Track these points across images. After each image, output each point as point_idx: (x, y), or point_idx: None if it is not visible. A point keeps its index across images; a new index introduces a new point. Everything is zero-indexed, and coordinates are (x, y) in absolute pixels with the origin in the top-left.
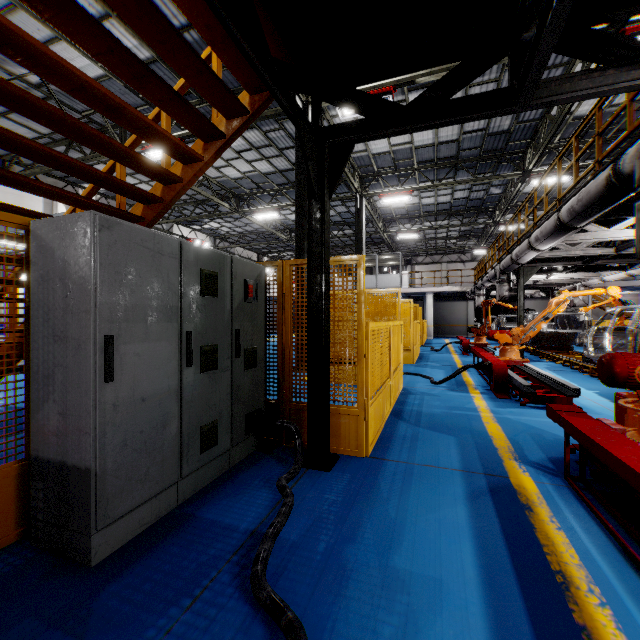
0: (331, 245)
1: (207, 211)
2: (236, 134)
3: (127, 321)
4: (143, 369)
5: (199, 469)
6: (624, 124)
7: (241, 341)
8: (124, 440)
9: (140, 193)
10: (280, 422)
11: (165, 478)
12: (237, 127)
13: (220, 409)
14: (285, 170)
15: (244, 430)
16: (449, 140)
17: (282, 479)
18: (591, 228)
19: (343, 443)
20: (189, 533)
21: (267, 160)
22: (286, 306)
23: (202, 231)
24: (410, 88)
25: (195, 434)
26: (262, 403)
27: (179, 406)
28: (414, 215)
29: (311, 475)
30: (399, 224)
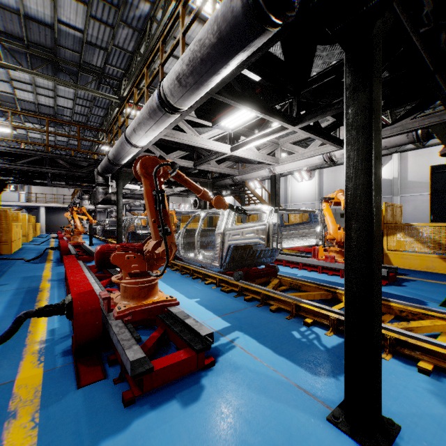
0: None
1: None
2: None
3: None
4: None
5: None
6: None
7: None
8: None
9: None
10: None
11: None
12: None
13: None
14: None
15: None
16: (50, 140)
17: None
18: None
19: (5, 252)
20: None
21: None
22: None
23: None
24: (26, 121)
25: None
26: None
27: None
28: None
29: None
30: None
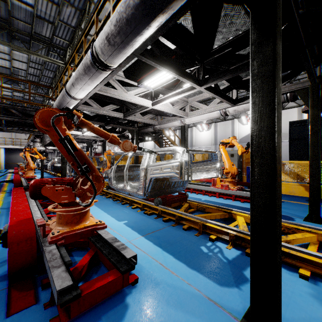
0: None
1: None
2: None
3: None
4: None
5: None
6: None
7: None
8: None
9: None
10: None
11: None
12: None
13: None
14: None
15: None
16: (8, 95)
17: None
18: None
19: None
20: None
21: None
22: None
23: None
24: None
25: None
26: None
27: None
28: None
29: None
30: None
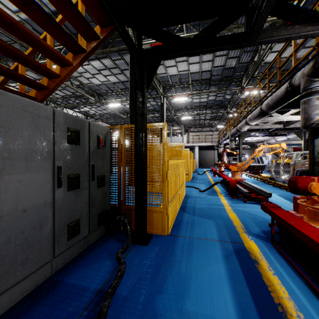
0: (148, 121)
1: (82, 101)
2: (92, 50)
3: (11, 159)
4: (24, 191)
5: (67, 250)
6: (286, 67)
7: (95, 171)
8: (9, 239)
9: (32, 82)
10: (118, 217)
11: (42, 259)
12: (93, 46)
13: (81, 212)
14: (124, 81)
15: (97, 223)
16: (207, 70)
17: (119, 253)
18: (274, 115)
19: (155, 228)
20: (56, 295)
21: (114, 75)
22: (122, 151)
23: (80, 112)
24: None
25: (64, 229)
26: (108, 206)
27: (52, 212)
28: (189, 107)
29: (136, 248)
30: (182, 112)
